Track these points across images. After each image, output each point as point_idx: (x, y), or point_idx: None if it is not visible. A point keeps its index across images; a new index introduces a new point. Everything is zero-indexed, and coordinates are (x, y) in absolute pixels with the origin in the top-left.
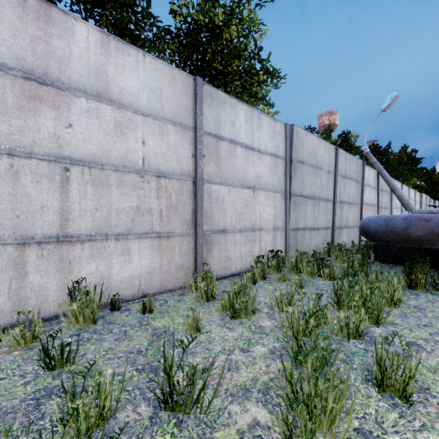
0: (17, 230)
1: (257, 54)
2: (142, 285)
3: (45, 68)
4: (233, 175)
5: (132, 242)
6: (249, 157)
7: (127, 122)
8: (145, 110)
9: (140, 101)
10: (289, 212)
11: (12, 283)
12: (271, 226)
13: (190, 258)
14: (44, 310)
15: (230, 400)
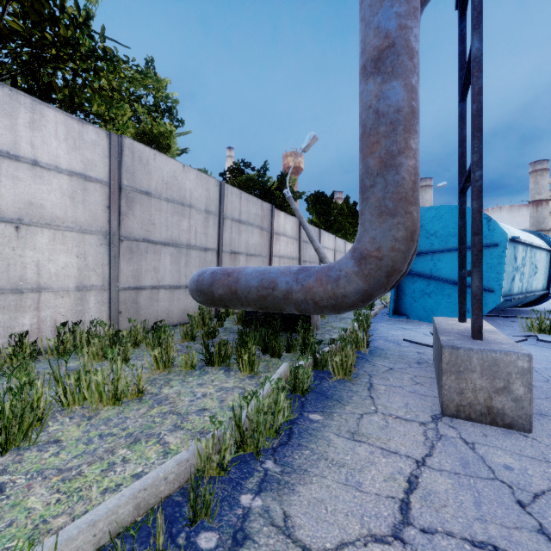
0: None
1: (84, 23)
2: None
3: None
4: None
5: None
6: (2, 169)
7: None
8: None
9: None
10: (119, 264)
11: None
12: (73, 283)
13: None
14: None
15: None
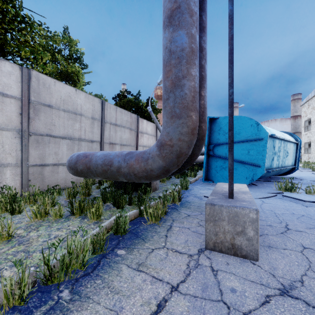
0: None
1: None
2: None
3: None
4: None
5: None
6: None
7: None
8: None
9: None
10: (28, 150)
11: None
12: None
13: None
14: None
15: None
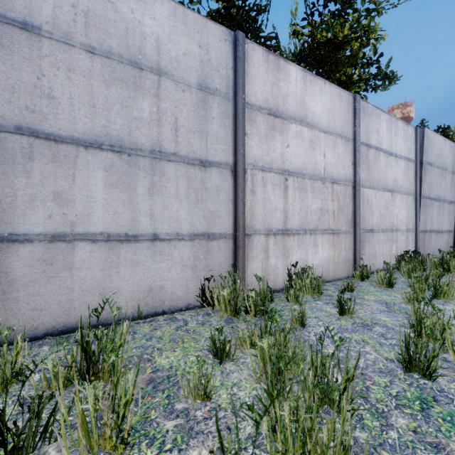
0: (265, 224)
1: (376, 60)
2: (323, 273)
3: (277, 105)
4: (378, 180)
5: (318, 237)
6: (388, 162)
7: (315, 139)
8: (325, 128)
9: (322, 121)
10: (419, 214)
11: (263, 262)
12: (405, 227)
13: (350, 253)
14: (276, 284)
15: None
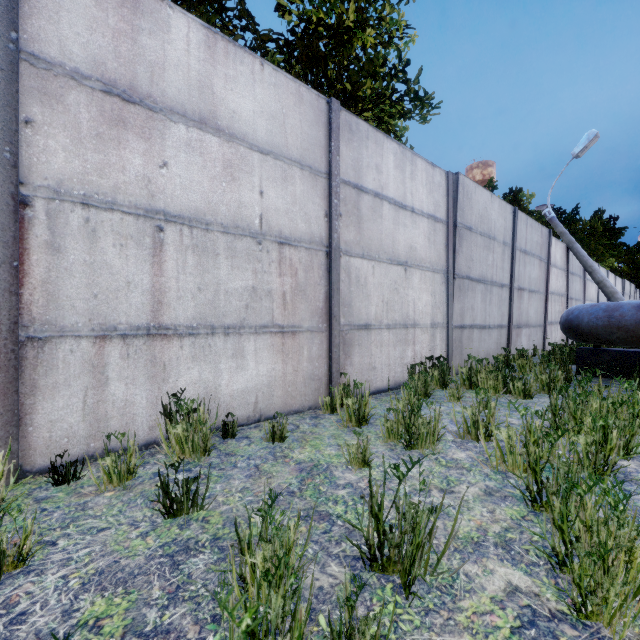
0: (94, 316)
1: (402, 71)
2: (259, 403)
3: (132, 78)
4: (379, 245)
5: (246, 339)
6: (399, 219)
7: (239, 162)
8: (263, 145)
9: (257, 131)
10: (453, 302)
11: (87, 395)
12: (429, 321)
13: (322, 365)
14: (131, 436)
15: (459, 557)
